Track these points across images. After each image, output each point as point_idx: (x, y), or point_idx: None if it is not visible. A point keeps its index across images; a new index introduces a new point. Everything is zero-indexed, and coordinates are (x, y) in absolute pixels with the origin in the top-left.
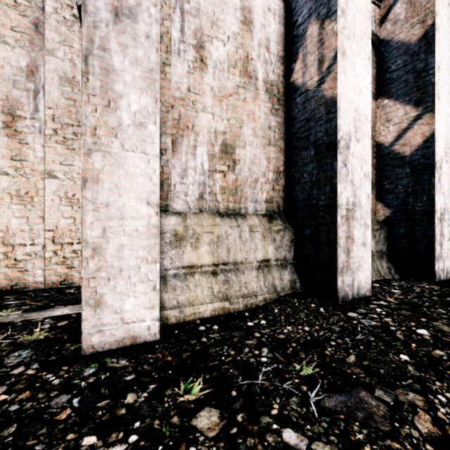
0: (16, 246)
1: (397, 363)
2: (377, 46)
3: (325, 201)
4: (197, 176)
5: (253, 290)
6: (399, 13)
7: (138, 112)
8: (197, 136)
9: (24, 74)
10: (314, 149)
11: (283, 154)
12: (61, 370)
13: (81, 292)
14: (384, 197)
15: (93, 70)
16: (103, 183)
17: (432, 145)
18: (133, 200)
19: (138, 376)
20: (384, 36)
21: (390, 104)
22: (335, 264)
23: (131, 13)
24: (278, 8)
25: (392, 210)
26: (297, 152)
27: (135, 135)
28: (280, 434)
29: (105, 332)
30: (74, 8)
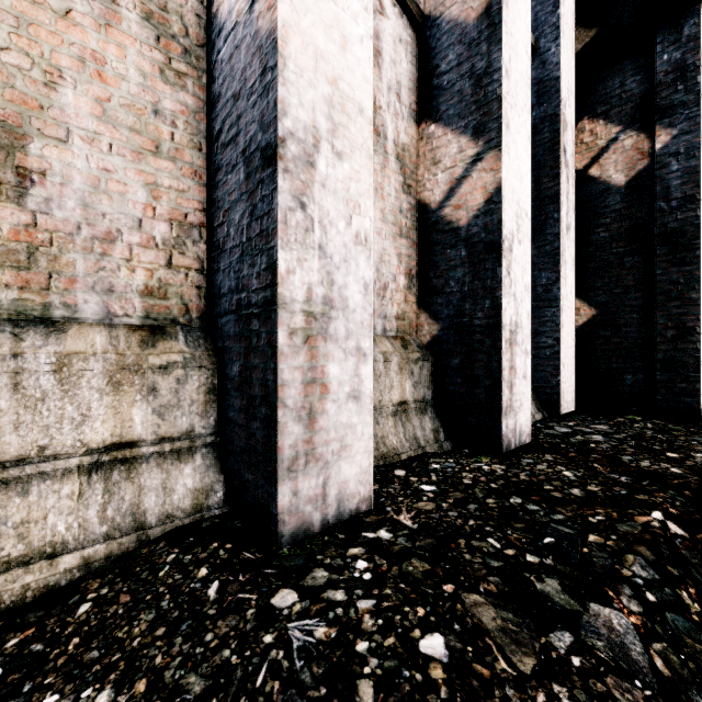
0: None
1: None
2: (420, 25)
3: (260, 293)
4: None
5: (51, 538)
6: None
7: None
8: None
9: None
10: (245, 166)
11: (201, 184)
12: None
13: None
14: (431, 302)
15: None
16: None
17: (497, 209)
18: None
19: None
20: (430, 9)
21: (439, 133)
22: (274, 452)
23: None
24: None
25: (442, 325)
26: (222, 177)
27: None
28: None
29: None
30: None
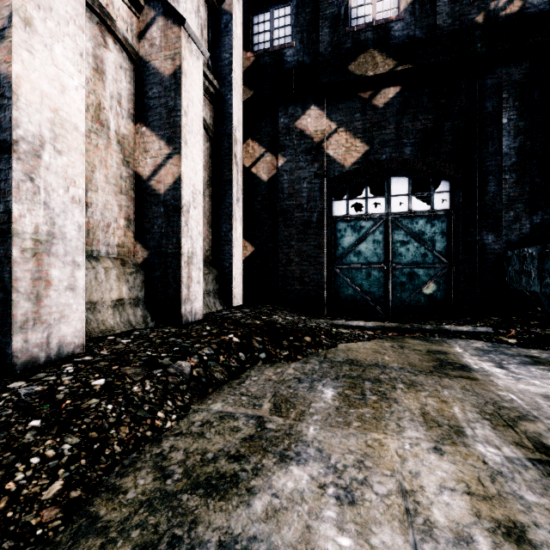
0: None
1: (13, 436)
2: (136, 61)
3: None
4: None
5: None
6: (156, 38)
7: None
8: None
9: None
10: None
11: None
12: None
13: None
14: (143, 237)
15: None
16: None
17: (180, 188)
18: None
19: None
20: (143, 54)
21: (148, 133)
22: (10, 318)
23: None
24: None
25: (150, 252)
26: None
27: None
28: None
29: None
30: None
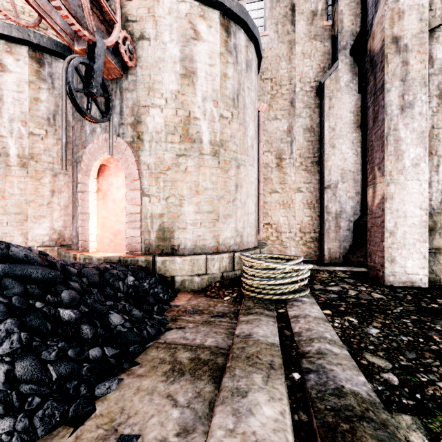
0: (282, 233)
1: None
2: None
3: None
4: (440, 186)
5: None
6: None
7: (414, 158)
8: (439, 158)
9: (285, 133)
10: None
11: None
12: (382, 287)
13: (384, 253)
14: None
15: (389, 142)
16: (394, 199)
17: None
18: (411, 207)
19: (434, 296)
20: None
21: None
22: None
23: (410, 105)
24: None
25: None
26: None
27: (412, 171)
28: None
29: (396, 276)
30: (311, 82)
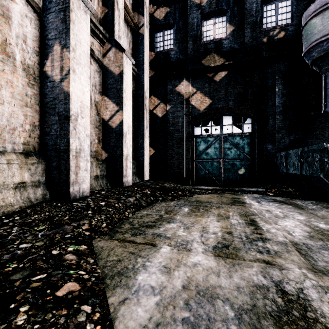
0: None
1: (86, 214)
2: (102, 67)
3: (64, 147)
4: None
5: (10, 202)
6: (111, 57)
7: None
8: None
9: None
10: (58, 116)
11: (38, 114)
12: None
13: None
14: (105, 147)
15: None
16: None
17: (122, 125)
18: None
19: None
20: (105, 64)
21: (107, 100)
22: (69, 180)
23: None
24: (34, 18)
25: (108, 154)
26: (48, 115)
27: None
28: (18, 247)
29: None
30: None
